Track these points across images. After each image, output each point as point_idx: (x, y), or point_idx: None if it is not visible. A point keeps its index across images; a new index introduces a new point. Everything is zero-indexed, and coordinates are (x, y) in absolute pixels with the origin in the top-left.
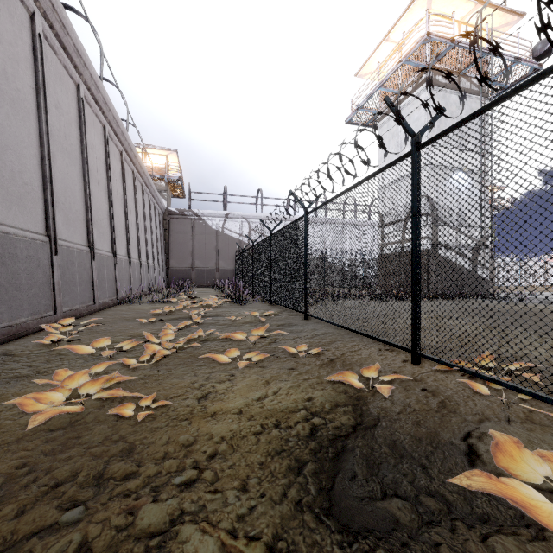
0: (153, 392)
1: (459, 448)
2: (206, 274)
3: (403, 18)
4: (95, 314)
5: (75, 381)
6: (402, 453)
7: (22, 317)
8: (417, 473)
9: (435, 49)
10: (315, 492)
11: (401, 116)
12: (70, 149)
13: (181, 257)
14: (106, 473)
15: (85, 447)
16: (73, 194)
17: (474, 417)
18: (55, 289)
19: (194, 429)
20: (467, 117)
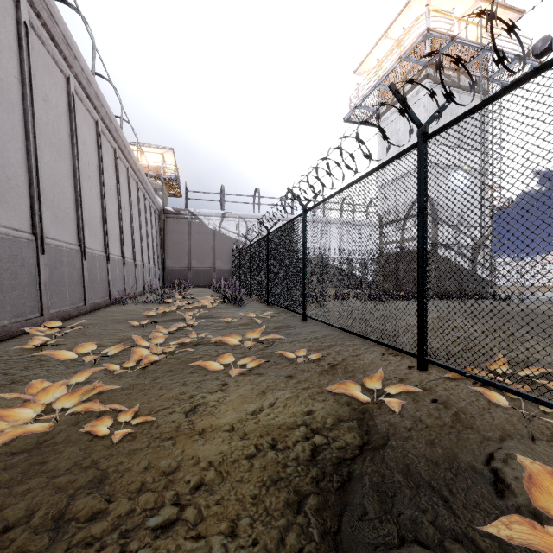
0: (136, 405)
1: (482, 474)
2: (202, 274)
3: (403, 14)
4: (85, 316)
5: (48, 393)
6: (417, 481)
7: (4, 320)
8: (438, 508)
9: (434, 46)
10: (319, 538)
11: (407, 104)
12: (59, 144)
13: (178, 257)
14: (68, 513)
15: (50, 475)
16: (62, 191)
17: (494, 434)
18: (42, 289)
19: (179, 451)
20: (481, 102)
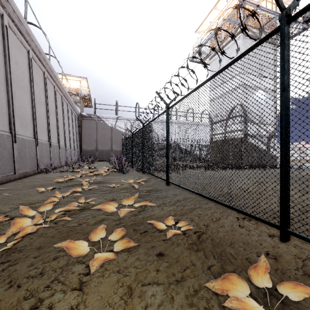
0: None
1: None
2: (104, 153)
3: None
4: (13, 182)
5: None
6: None
7: None
8: None
9: (246, 11)
10: None
11: None
12: None
13: (89, 143)
14: None
15: None
16: None
17: None
18: None
19: None
20: None
